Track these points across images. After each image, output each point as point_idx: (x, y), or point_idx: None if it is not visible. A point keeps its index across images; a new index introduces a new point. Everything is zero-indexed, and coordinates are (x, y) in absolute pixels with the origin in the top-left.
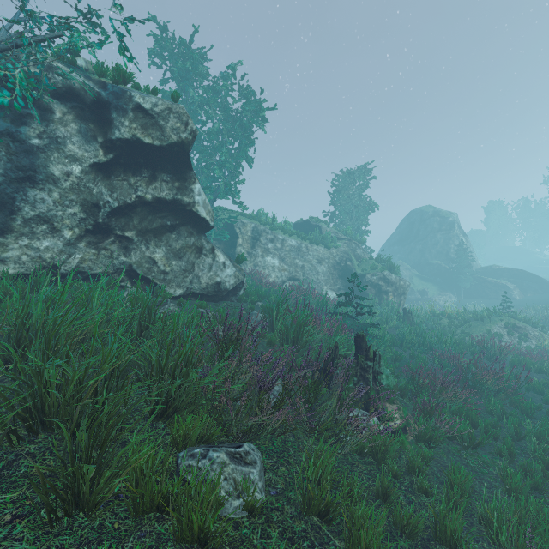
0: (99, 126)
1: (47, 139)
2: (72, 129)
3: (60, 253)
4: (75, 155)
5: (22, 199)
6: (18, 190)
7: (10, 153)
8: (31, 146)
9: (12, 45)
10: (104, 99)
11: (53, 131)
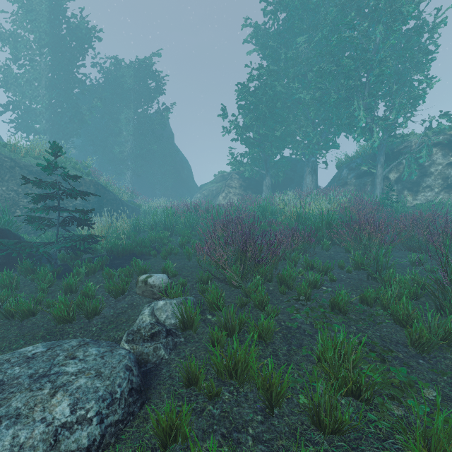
0: (449, 150)
1: (430, 162)
2: (438, 155)
3: (434, 197)
4: (439, 164)
5: (422, 182)
6: (421, 179)
7: (419, 170)
8: (425, 166)
9: (422, 143)
10: (451, 141)
11: (432, 159)
